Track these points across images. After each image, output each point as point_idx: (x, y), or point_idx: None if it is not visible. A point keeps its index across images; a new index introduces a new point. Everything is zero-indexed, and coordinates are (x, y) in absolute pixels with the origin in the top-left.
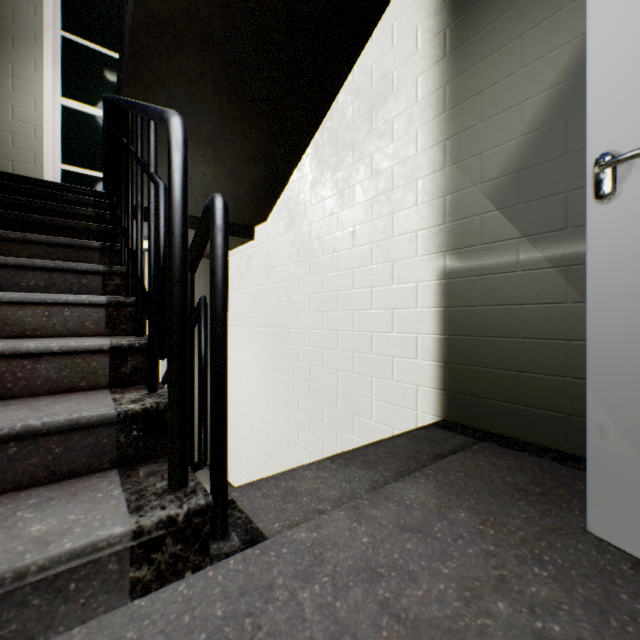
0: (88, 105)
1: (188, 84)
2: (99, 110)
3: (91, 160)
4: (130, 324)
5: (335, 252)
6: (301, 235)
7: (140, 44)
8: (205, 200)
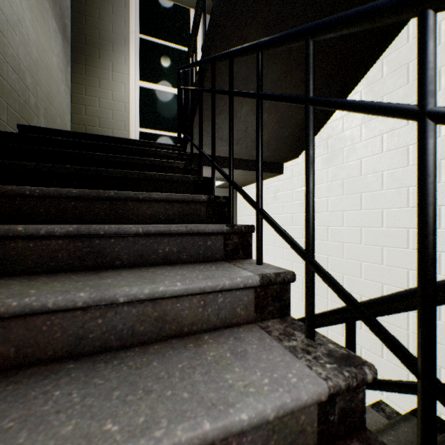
0: (155, 84)
1: (266, 36)
2: (162, 86)
3: (157, 123)
4: (275, 304)
5: (403, 187)
6: (346, 169)
7: (233, 1)
8: (253, 144)
